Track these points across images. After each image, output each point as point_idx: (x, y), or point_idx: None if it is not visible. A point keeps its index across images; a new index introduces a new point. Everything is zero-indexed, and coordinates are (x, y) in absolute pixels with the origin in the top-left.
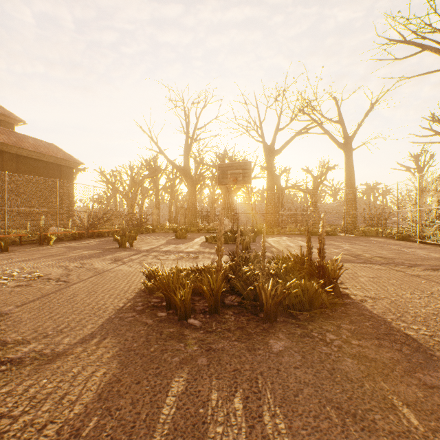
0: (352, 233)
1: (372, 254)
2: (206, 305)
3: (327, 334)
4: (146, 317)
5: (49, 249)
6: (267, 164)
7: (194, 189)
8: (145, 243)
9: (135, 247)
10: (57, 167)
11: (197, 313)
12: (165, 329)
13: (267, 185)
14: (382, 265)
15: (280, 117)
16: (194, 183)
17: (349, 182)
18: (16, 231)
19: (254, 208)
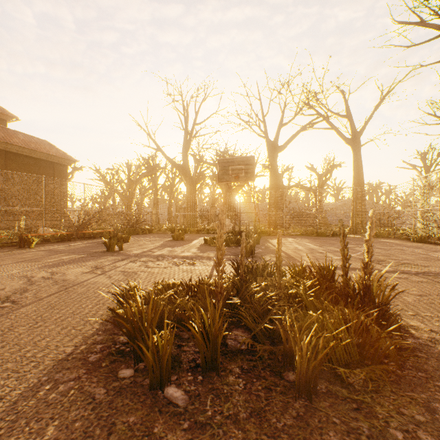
0: (361, 234)
1: (397, 259)
2: (199, 351)
3: (420, 434)
4: (98, 382)
5: (26, 253)
6: (270, 161)
7: (193, 187)
8: (137, 246)
9: (125, 251)
10: (49, 164)
11: (183, 369)
12: (120, 417)
13: (270, 183)
14: (420, 276)
15: (283, 112)
16: (194, 182)
17: (358, 180)
18: (1, 232)
19: (255, 208)
